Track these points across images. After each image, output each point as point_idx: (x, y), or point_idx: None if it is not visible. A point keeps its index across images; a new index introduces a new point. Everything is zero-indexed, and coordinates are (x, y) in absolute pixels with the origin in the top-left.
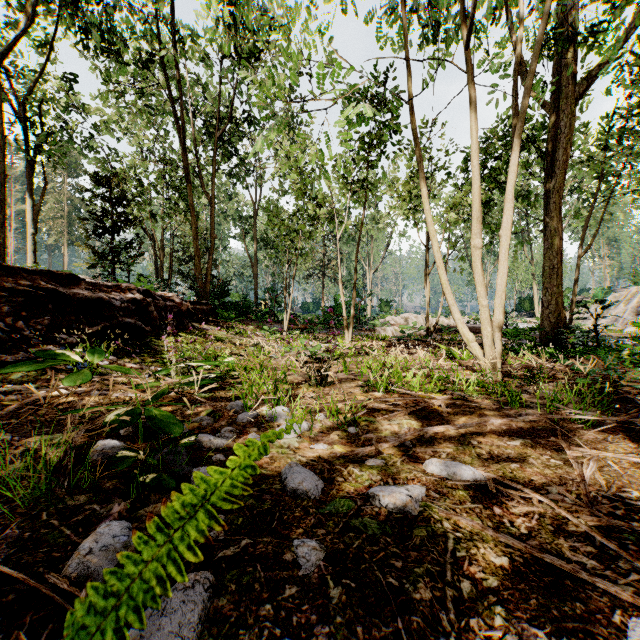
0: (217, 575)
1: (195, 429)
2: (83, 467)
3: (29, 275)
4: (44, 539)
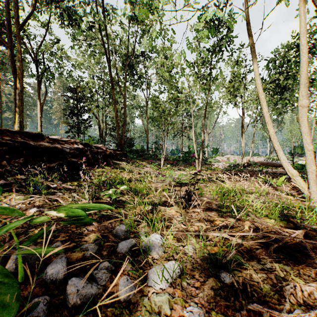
0: None
1: (77, 261)
2: None
3: (12, 134)
4: None
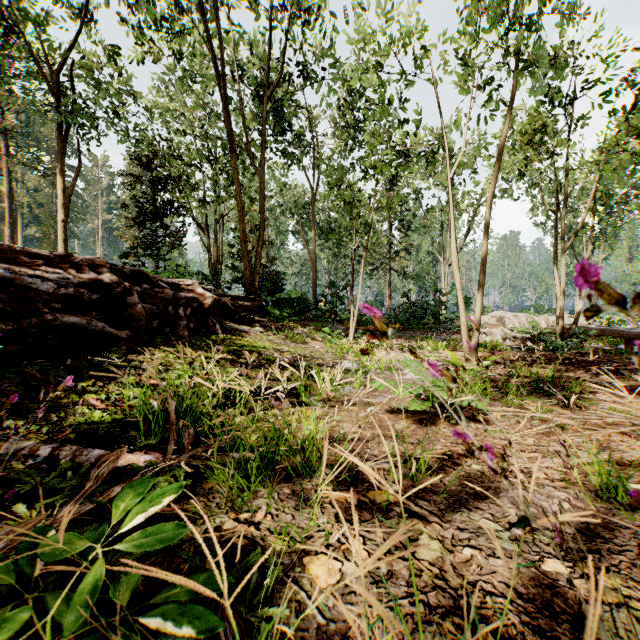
0: None
1: None
2: None
3: None
4: None
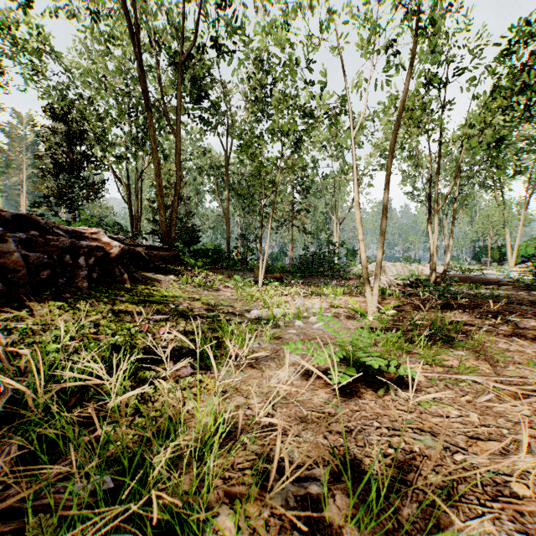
0: None
1: None
2: None
3: None
4: None
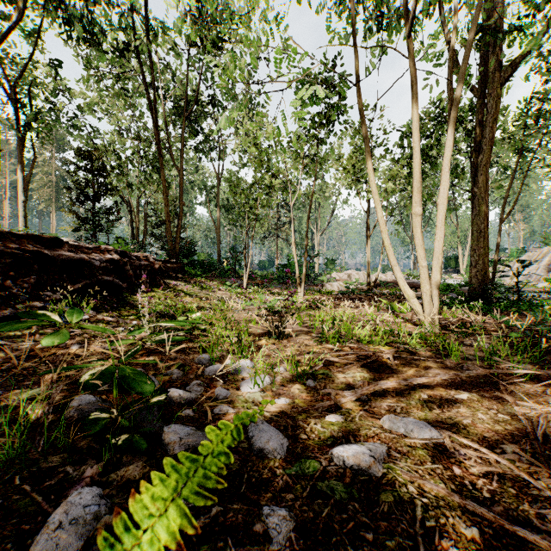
0: (188, 550)
1: (166, 383)
2: (56, 431)
3: (17, 239)
4: (15, 508)
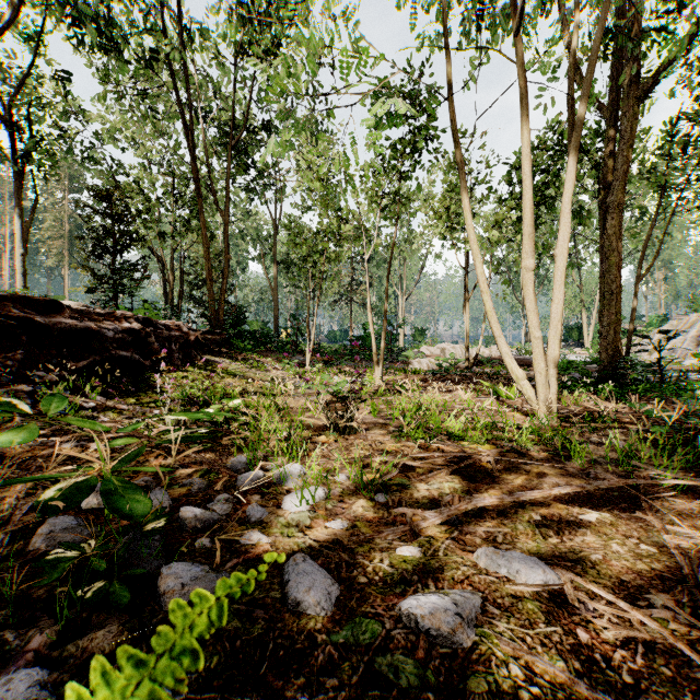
0: None
1: (182, 497)
2: None
3: None
4: None
